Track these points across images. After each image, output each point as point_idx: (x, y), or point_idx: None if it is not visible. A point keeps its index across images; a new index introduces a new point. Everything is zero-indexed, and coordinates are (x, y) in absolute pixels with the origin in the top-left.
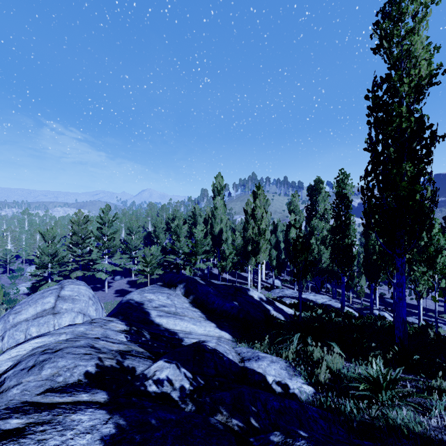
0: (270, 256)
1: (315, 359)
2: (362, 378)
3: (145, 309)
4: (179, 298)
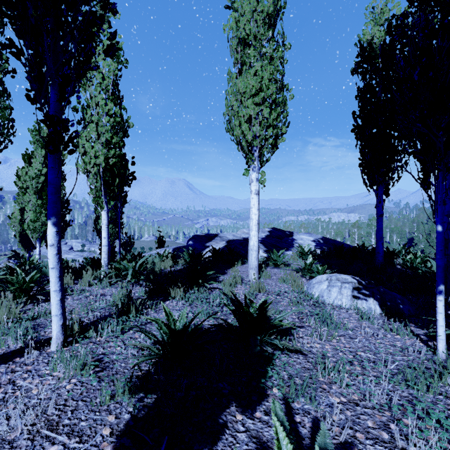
0: None
1: None
2: None
3: None
4: None
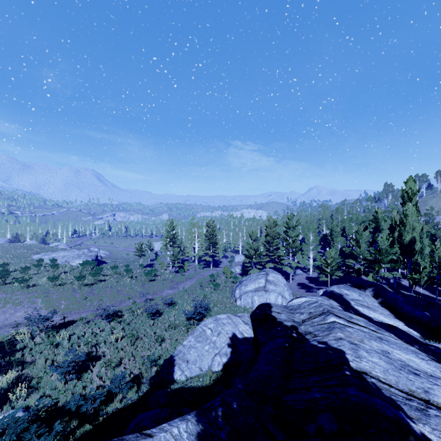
0: None
1: None
2: None
3: (345, 299)
4: (369, 298)
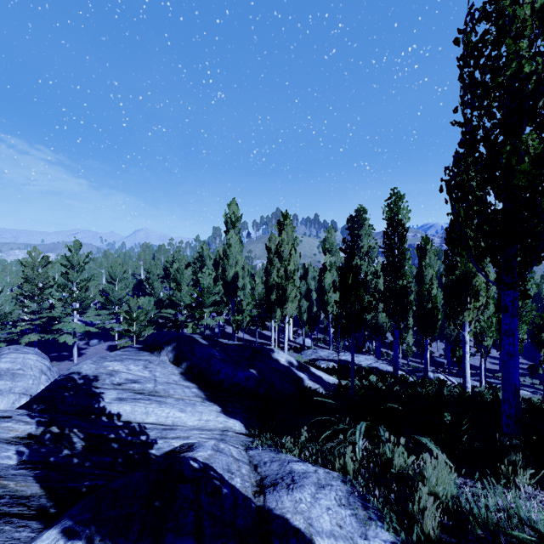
0: (300, 308)
1: (396, 471)
2: (542, 542)
3: (97, 389)
4: (164, 367)
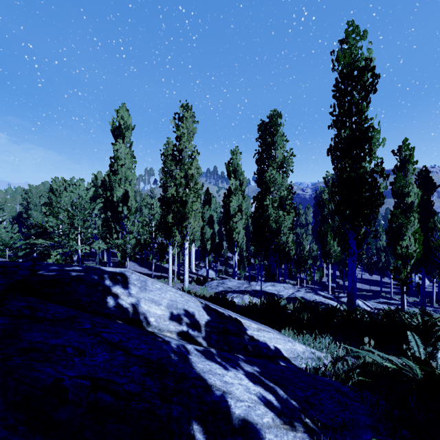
0: (203, 236)
1: None
2: None
3: None
4: None
